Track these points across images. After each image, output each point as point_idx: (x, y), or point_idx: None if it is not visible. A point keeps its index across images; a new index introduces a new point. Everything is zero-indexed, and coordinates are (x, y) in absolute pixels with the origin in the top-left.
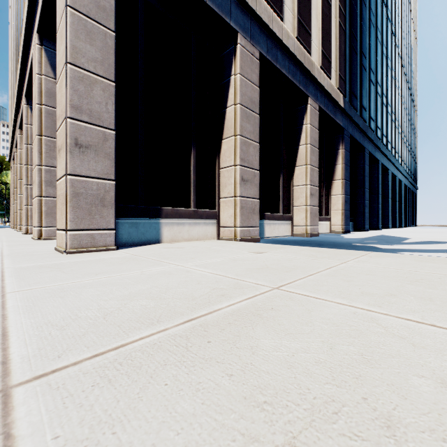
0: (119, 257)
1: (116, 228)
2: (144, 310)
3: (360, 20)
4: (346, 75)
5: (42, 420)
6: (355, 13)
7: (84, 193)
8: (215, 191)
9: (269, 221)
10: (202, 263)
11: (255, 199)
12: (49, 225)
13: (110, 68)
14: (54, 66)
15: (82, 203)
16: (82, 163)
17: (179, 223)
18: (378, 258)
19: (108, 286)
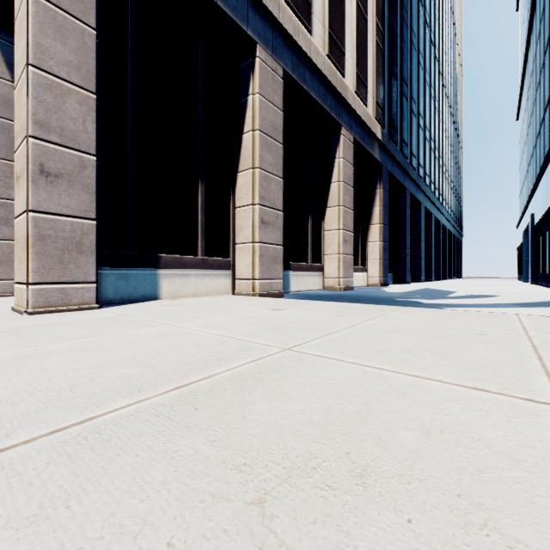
0: (101, 317)
1: (98, 281)
2: (124, 379)
3: (400, 41)
4: (385, 103)
5: None
6: (394, 32)
7: (53, 236)
8: (229, 235)
9: (296, 272)
10: (207, 323)
11: (278, 245)
12: (5, 277)
13: (90, 76)
14: (12, 65)
15: (50, 249)
16: (49, 196)
17: (183, 275)
18: (410, 313)
19: (81, 352)
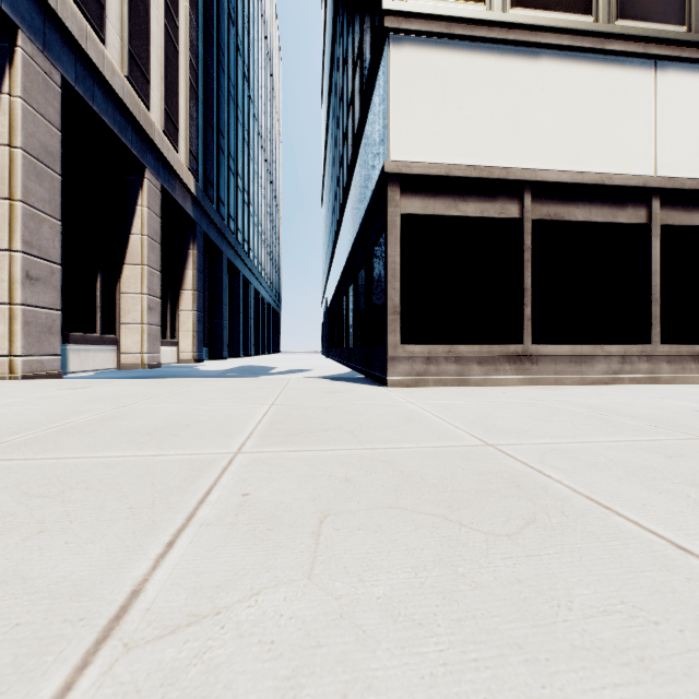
0: None
1: None
2: None
3: (217, 86)
4: (200, 153)
5: (4, 456)
6: (211, 75)
7: None
8: None
9: (78, 346)
10: None
11: (53, 310)
12: None
13: None
14: None
15: None
16: None
17: None
18: (219, 382)
19: None
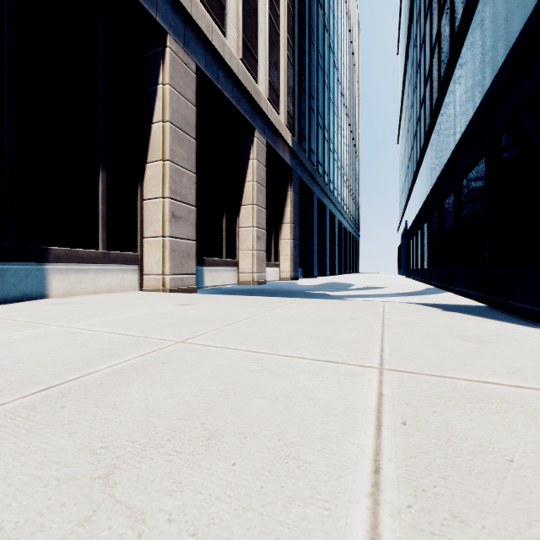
0: None
1: None
2: None
3: (308, 59)
4: (295, 114)
5: None
6: (303, 51)
7: None
8: (136, 228)
9: (211, 268)
10: (101, 321)
11: (190, 241)
12: None
13: None
14: None
15: None
16: None
17: (80, 270)
18: (305, 304)
19: None
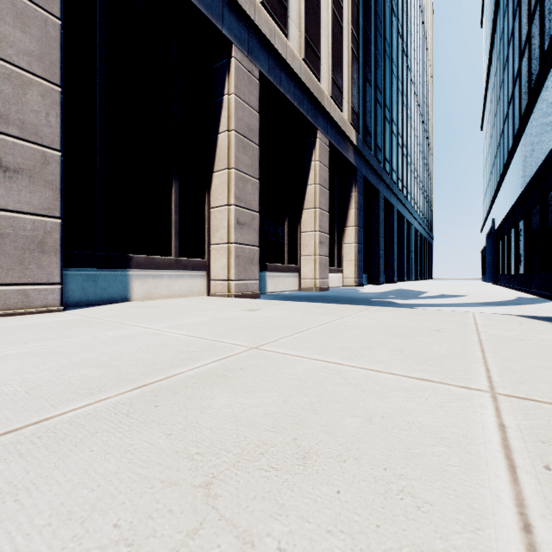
0: (65, 320)
1: (63, 282)
2: (85, 380)
3: (374, 49)
4: (360, 109)
5: None
6: (369, 41)
7: (13, 234)
8: (204, 235)
9: (273, 273)
10: (178, 324)
11: (254, 246)
12: None
13: (53, 67)
14: None
15: (9, 248)
16: (8, 192)
17: (156, 276)
18: (377, 312)
19: (41, 355)
